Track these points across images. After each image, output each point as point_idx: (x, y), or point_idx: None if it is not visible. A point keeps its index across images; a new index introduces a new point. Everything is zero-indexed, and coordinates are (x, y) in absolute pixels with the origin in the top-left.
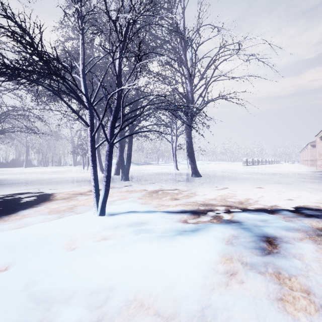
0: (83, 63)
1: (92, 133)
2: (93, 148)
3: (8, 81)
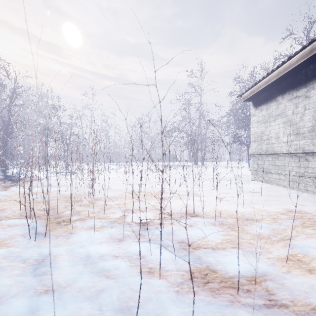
0: (245, 135)
1: (248, 151)
2: (248, 155)
3: (208, 124)
